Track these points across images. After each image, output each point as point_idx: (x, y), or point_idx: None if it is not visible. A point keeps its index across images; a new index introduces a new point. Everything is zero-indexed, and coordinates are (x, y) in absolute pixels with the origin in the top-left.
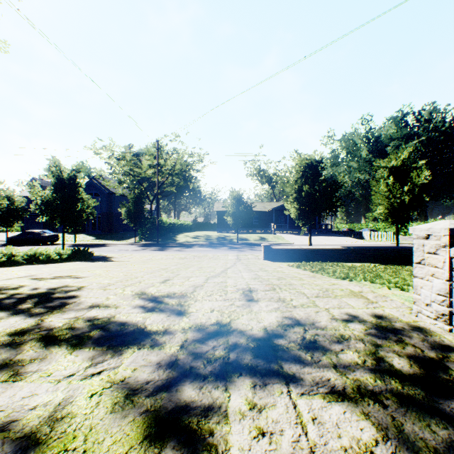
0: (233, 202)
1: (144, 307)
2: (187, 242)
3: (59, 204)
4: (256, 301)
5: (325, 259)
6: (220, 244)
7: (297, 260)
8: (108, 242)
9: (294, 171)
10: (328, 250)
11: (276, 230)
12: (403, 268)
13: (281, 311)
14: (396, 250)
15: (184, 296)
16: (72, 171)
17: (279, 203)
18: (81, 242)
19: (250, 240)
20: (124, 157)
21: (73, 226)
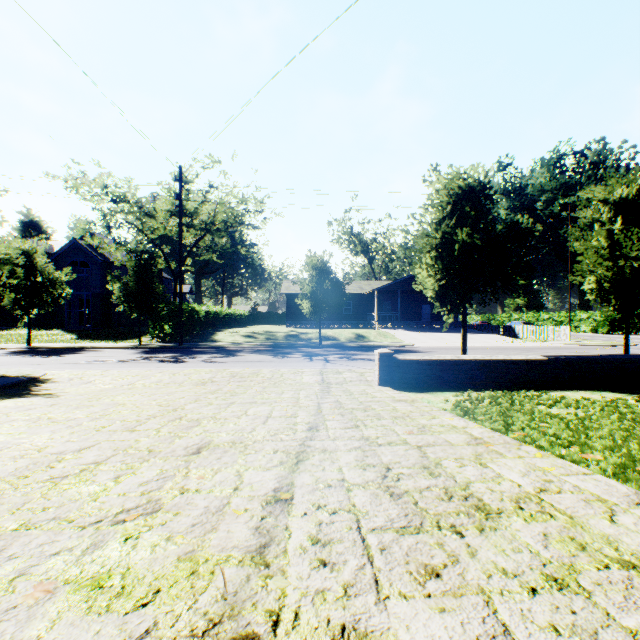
0: (311, 275)
1: None
2: (233, 345)
3: None
4: None
5: (511, 383)
6: (289, 347)
7: (452, 386)
8: (91, 345)
9: (435, 204)
10: (515, 364)
11: (380, 323)
12: None
13: None
14: None
15: None
16: None
17: (382, 283)
18: (40, 345)
19: (339, 339)
20: (123, 196)
21: None
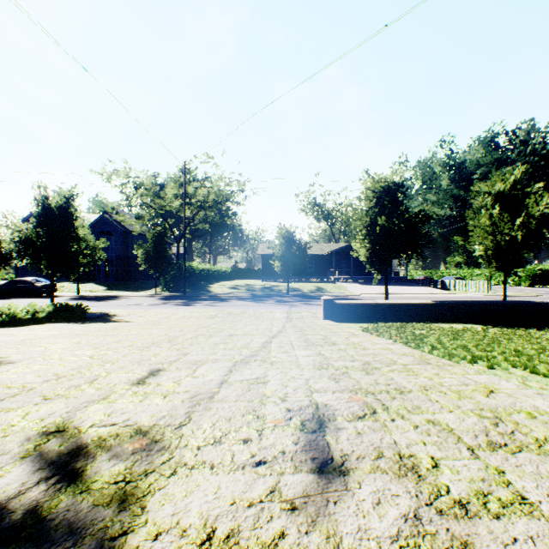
0: (281, 242)
1: (0, 513)
2: (223, 294)
3: (45, 243)
4: (340, 470)
5: (410, 319)
6: (265, 296)
7: (371, 320)
8: (121, 294)
9: (365, 198)
10: (413, 306)
11: (336, 278)
12: (528, 333)
13: (437, 543)
14: (508, 305)
15: (152, 443)
16: (64, 198)
17: (339, 245)
18: (86, 294)
19: (303, 290)
20: (142, 184)
21: (64, 273)
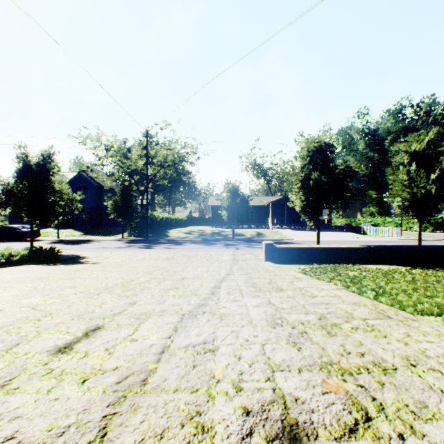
0: (228, 195)
1: None
2: (179, 238)
3: (25, 195)
4: None
5: (340, 261)
6: (214, 240)
7: (306, 261)
8: (94, 238)
9: (300, 156)
10: (343, 249)
11: (273, 225)
12: None
13: None
14: (425, 249)
15: None
16: (41, 156)
17: (275, 198)
18: (64, 238)
19: (246, 235)
20: (112, 147)
21: (42, 220)
